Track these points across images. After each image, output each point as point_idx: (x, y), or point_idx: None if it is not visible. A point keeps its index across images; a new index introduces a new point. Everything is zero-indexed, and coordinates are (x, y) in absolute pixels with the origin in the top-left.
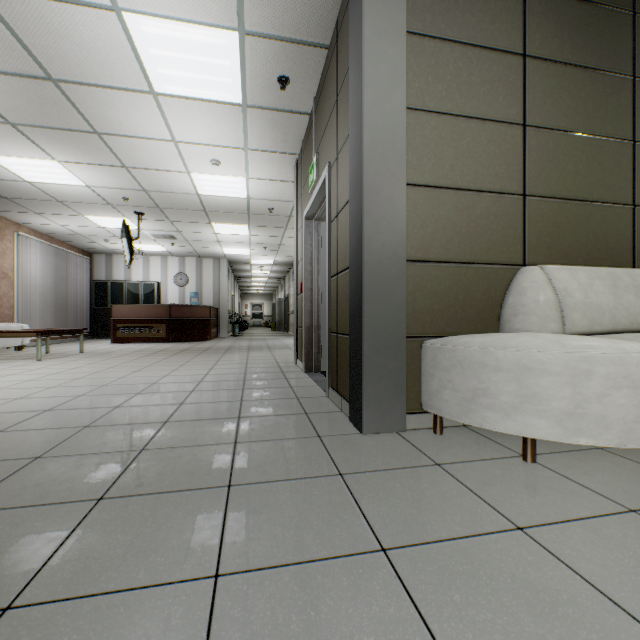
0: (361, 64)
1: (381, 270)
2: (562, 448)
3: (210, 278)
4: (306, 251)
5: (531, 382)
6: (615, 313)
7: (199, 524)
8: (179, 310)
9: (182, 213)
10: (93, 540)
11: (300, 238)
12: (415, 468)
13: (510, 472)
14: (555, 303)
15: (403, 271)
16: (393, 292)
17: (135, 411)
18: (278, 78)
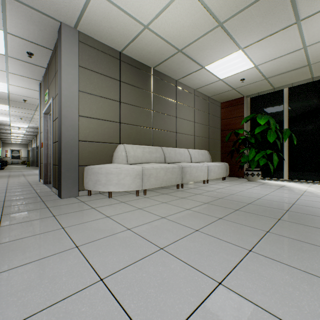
0: (61, 73)
1: (69, 143)
2: (122, 194)
3: None
4: (45, 128)
5: (109, 176)
6: (142, 158)
7: None
8: None
9: None
10: None
11: (42, 121)
12: (75, 203)
13: (102, 200)
14: (125, 155)
15: (77, 144)
16: (74, 151)
17: None
18: (27, 52)
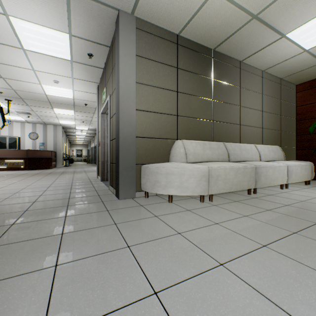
0: (119, 65)
1: (126, 140)
2: (183, 198)
3: (51, 135)
4: (102, 127)
5: (169, 177)
6: (203, 156)
7: (55, 225)
8: (33, 152)
9: (36, 102)
10: (15, 232)
11: (99, 121)
12: (133, 207)
13: (163, 205)
14: (184, 153)
15: (134, 141)
16: (131, 148)
17: (17, 199)
18: (88, 53)
